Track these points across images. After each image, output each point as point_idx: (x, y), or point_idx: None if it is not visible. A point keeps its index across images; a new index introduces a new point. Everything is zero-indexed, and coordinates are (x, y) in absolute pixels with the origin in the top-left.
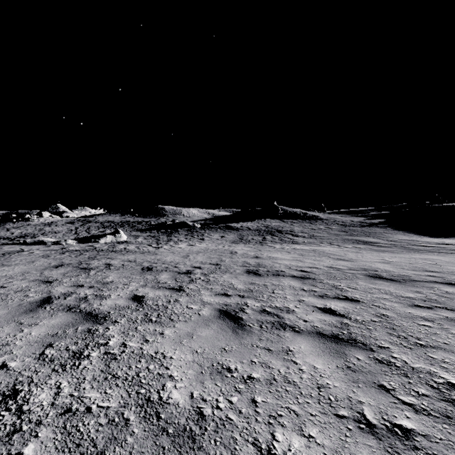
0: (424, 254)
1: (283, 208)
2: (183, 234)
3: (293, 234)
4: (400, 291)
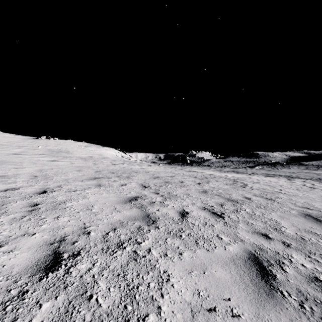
0: None
1: None
2: (280, 166)
3: None
4: None
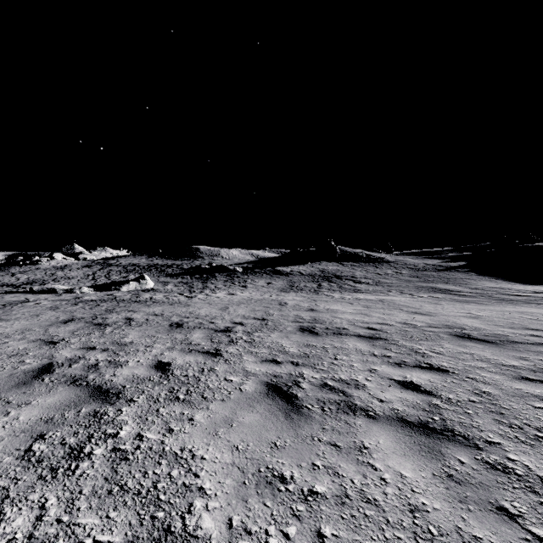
0: (519, 305)
1: (342, 249)
2: (221, 280)
3: (355, 280)
4: (499, 356)
